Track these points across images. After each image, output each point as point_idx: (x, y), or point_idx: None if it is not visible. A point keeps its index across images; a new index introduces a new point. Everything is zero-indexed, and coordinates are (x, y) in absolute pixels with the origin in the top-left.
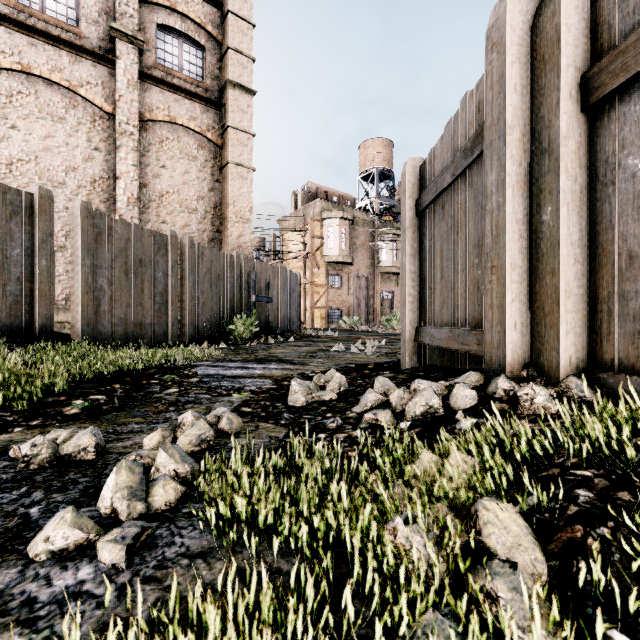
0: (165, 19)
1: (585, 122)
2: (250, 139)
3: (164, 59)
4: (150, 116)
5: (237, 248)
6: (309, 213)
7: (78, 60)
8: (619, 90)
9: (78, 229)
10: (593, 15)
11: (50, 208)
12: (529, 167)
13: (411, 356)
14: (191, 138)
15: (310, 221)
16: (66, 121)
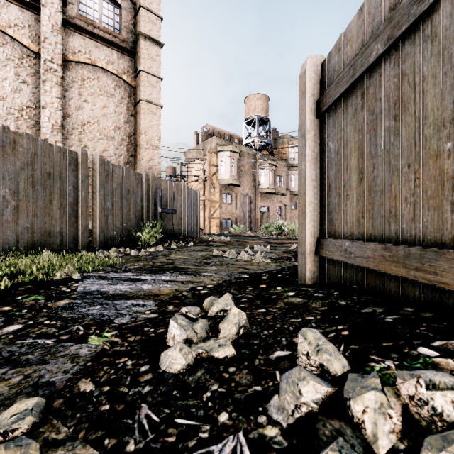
0: None
1: None
2: (158, 82)
3: (86, 12)
4: (73, 58)
5: (148, 169)
6: (207, 147)
7: (6, 4)
8: None
9: None
10: None
11: None
12: None
13: (312, 270)
14: (109, 79)
15: (208, 153)
16: None
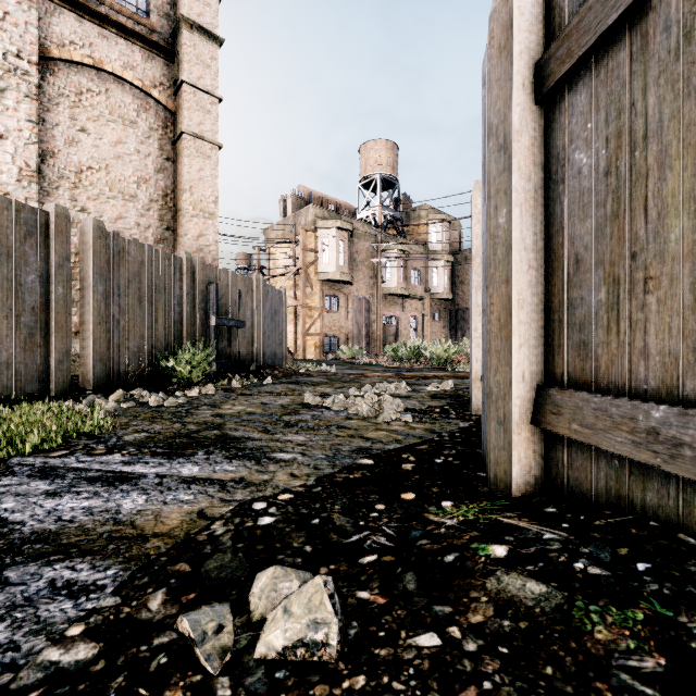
0: None
1: None
2: (215, 104)
3: None
4: (60, 53)
5: (196, 252)
6: (300, 221)
7: None
8: None
9: None
10: None
11: None
12: None
13: (525, 462)
14: (128, 94)
15: (301, 230)
16: None
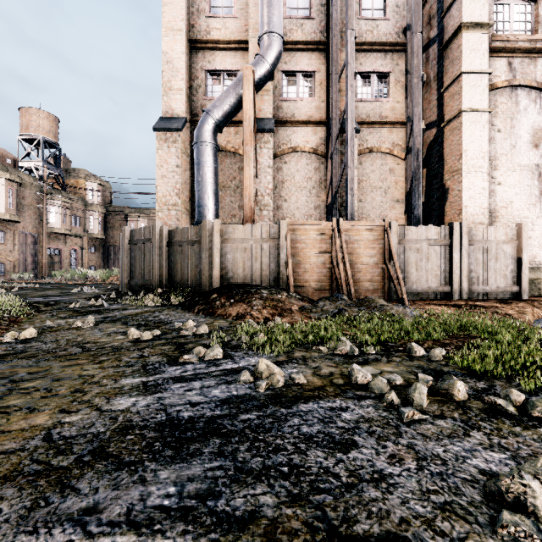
0: None
1: (167, 248)
2: None
3: None
4: None
5: None
6: None
7: None
8: (170, 247)
9: None
10: (168, 233)
11: None
12: (159, 252)
13: (127, 289)
14: None
15: None
16: None
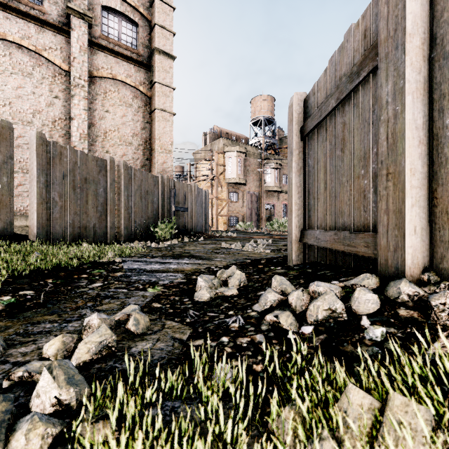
0: (108, 2)
1: None
2: (171, 92)
3: (108, 32)
4: (97, 73)
5: (162, 171)
6: (215, 148)
7: (42, 30)
8: None
9: (34, 153)
10: None
11: (10, 136)
12: (428, 74)
13: (297, 254)
14: (128, 90)
15: (215, 153)
16: (33, 76)
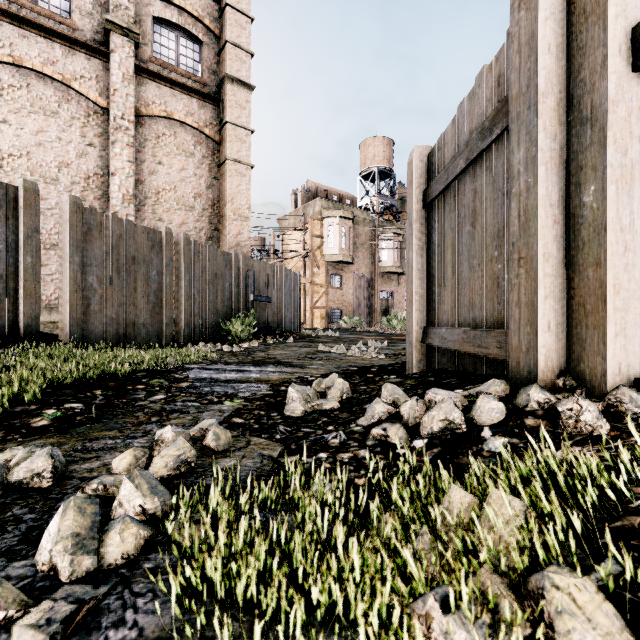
0: (161, 12)
1: (637, 84)
2: (249, 135)
3: (160, 53)
4: (146, 111)
5: (235, 246)
6: (309, 212)
7: (71, 53)
8: None
9: (66, 224)
10: None
11: (36, 202)
12: (565, 141)
13: (418, 359)
14: (188, 134)
15: (310, 220)
16: (59, 115)
